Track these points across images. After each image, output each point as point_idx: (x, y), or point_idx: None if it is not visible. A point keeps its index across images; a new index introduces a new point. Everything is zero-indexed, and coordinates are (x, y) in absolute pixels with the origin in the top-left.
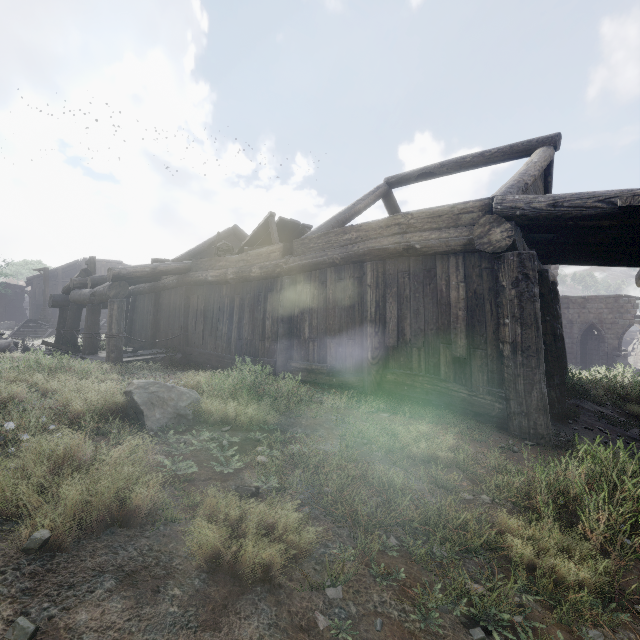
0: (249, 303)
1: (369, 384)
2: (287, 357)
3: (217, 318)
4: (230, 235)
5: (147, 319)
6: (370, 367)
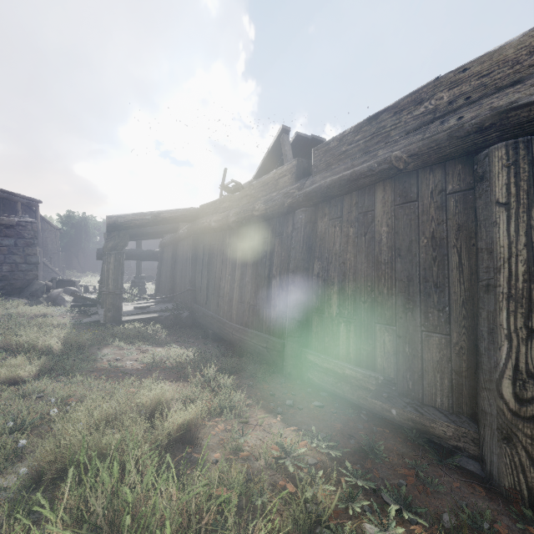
0: (252, 253)
1: (507, 468)
2: (301, 342)
3: (219, 273)
4: None
5: (169, 271)
6: (511, 422)
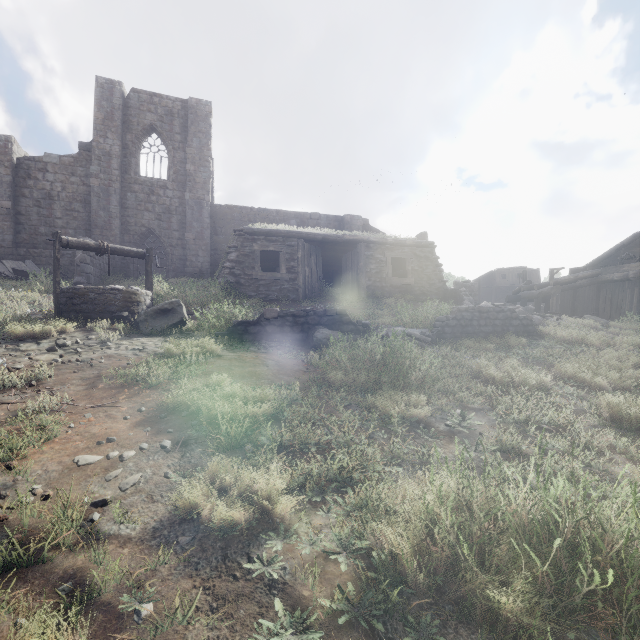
0: None
1: None
2: None
3: (620, 302)
4: (638, 238)
5: (566, 306)
6: None
